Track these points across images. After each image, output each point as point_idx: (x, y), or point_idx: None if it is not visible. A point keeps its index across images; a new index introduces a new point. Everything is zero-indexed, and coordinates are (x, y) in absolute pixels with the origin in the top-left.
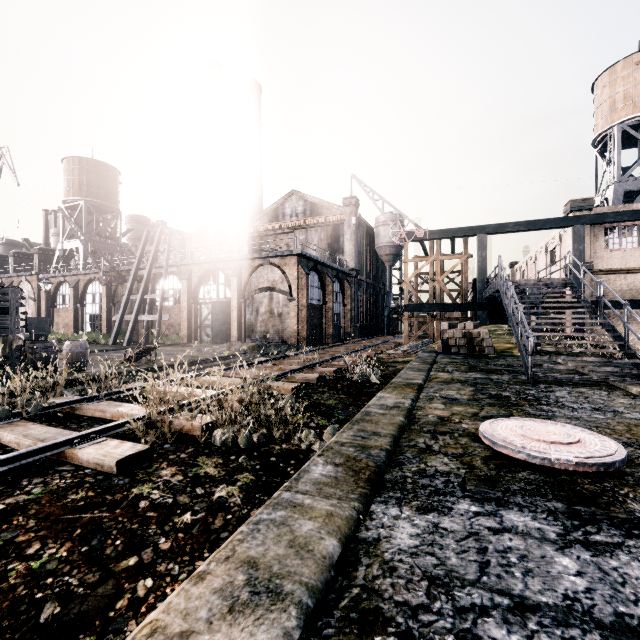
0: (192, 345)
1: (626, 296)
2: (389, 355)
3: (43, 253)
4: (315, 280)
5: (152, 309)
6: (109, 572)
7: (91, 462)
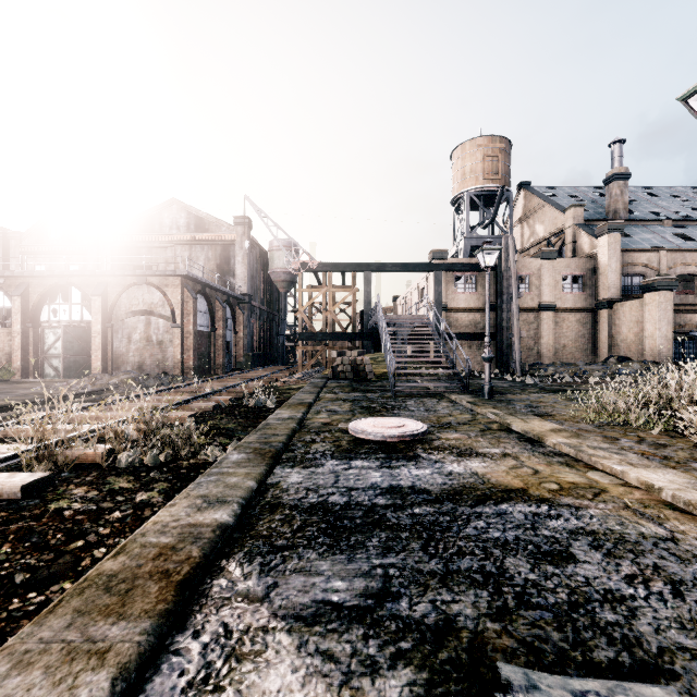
0: (31, 381)
1: (468, 330)
2: (284, 383)
3: None
4: (203, 304)
5: None
6: (62, 551)
7: None
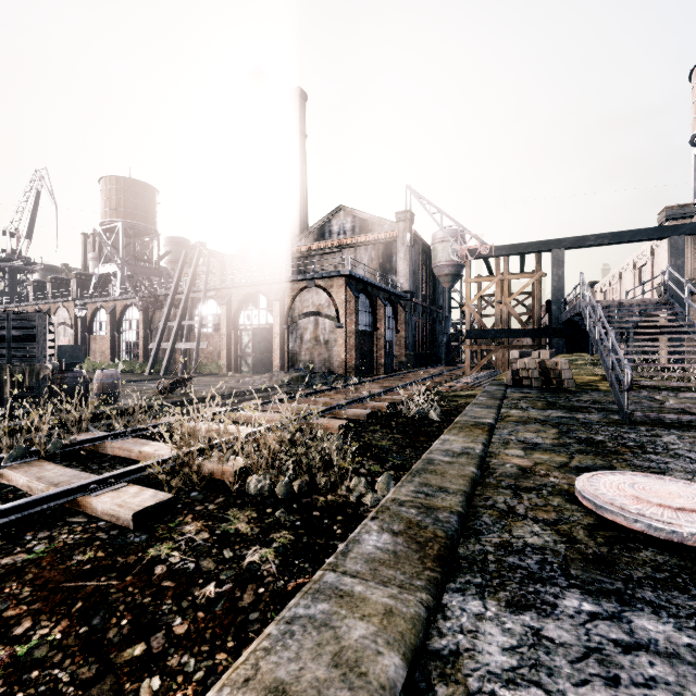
0: (232, 375)
1: None
2: (449, 388)
3: (80, 278)
4: (365, 304)
5: (190, 336)
6: (108, 665)
7: (106, 513)
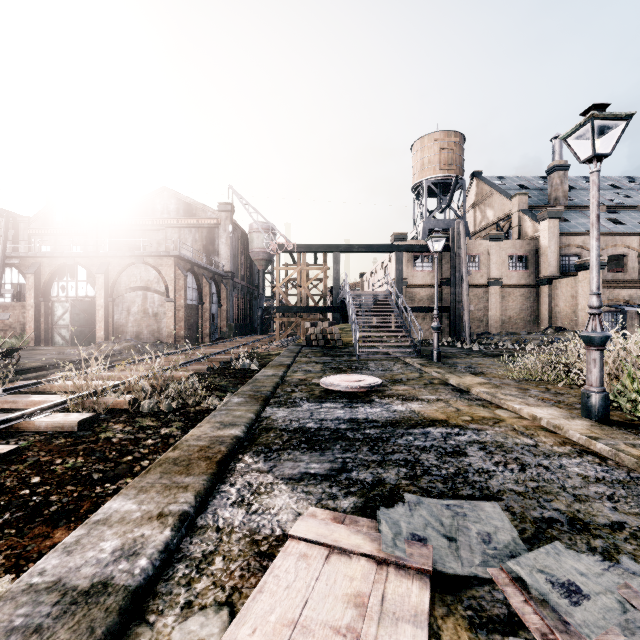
0: (43, 348)
1: (426, 303)
2: (264, 350)
3: None
4: (192, 281)
5: None
6: (119, 462)
7: (50, 427)
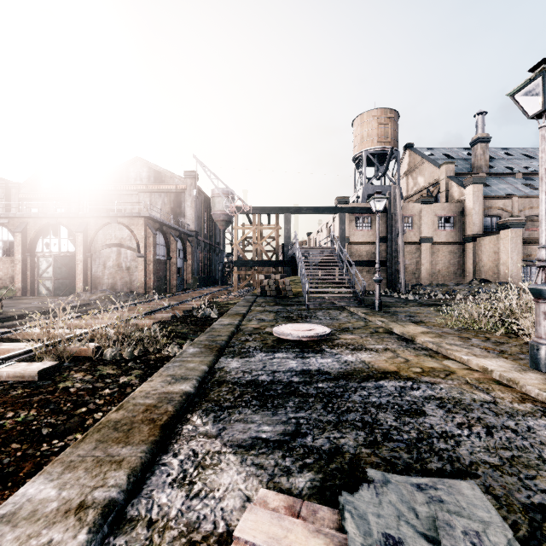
0: (29, 298)
1: (365, 258)
2: (223, 299)
3: None
4: (161, 239)
5: None
6: (72, 415)
7: (11, 376)
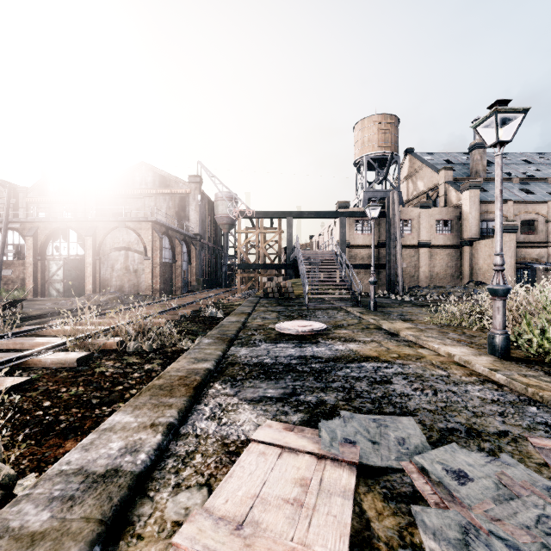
0: (40, 299)
1: (365, 261)
2: (228, 301)
3: None
4: (166, 242)
5: None
6: (112, 391)
7: (54, 363)
